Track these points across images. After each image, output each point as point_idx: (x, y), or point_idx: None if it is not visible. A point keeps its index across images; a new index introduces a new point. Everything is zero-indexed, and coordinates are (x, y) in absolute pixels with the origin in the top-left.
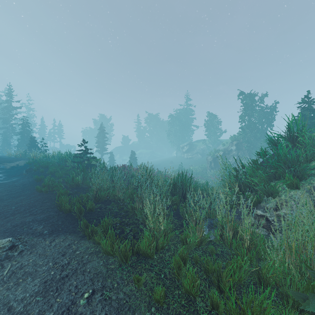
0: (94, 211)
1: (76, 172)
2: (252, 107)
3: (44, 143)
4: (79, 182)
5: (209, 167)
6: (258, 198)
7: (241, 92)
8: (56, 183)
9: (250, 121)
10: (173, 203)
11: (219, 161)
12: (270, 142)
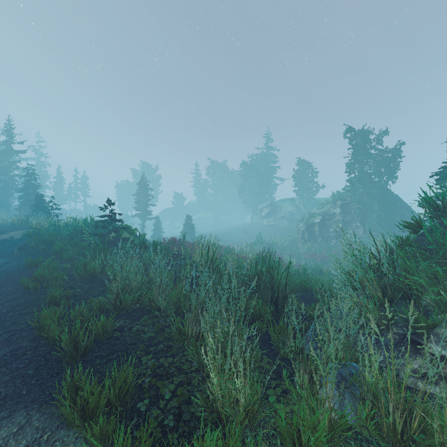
0: (108, 336)
1: (92, 252)
2: (365, 150)
3: (54, 204)
4: (96, 270)
5: (302, 238)
6: (435, 320)
7: (349, 128)
8: (55, 274)
9: (363, 171)
10: (256, 316)
11: (315, 230)
12: (429, 205)
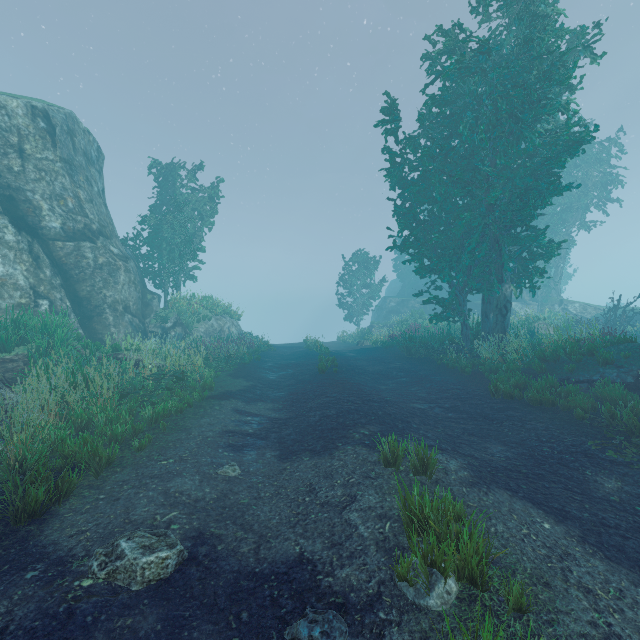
0: None
1: None
2: None
3: None
4: None
5: None
6: None
7: None
8: None
9: None
10: None
11: None
12: None
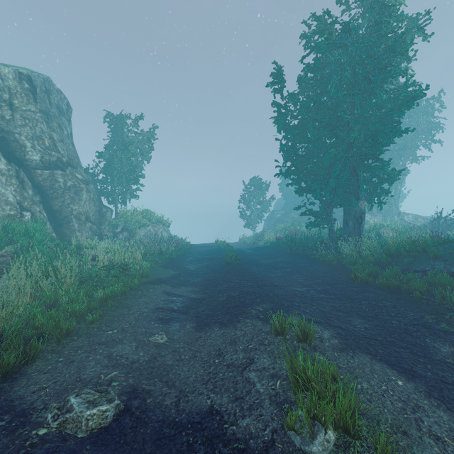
0: None
1: None
2: None
3: None
4: None
5: None
6: None
7: None
8: None
9: None
10: None
11: None
12: None
